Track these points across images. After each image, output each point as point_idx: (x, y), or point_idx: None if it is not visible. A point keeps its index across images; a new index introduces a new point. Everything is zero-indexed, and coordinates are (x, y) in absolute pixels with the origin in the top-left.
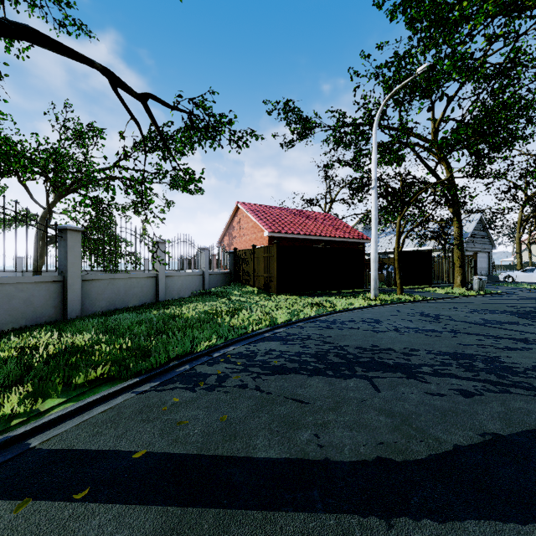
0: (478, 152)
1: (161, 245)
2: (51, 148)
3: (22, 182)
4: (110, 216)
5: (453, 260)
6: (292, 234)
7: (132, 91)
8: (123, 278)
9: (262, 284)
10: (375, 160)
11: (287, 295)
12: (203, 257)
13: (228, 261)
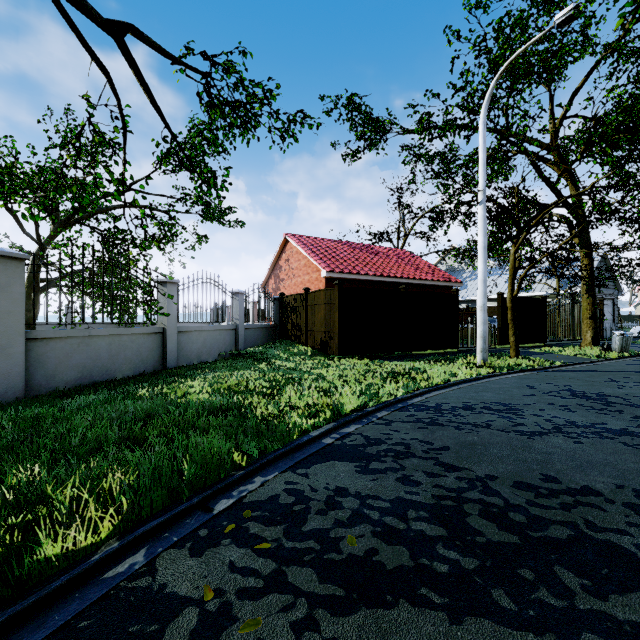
0: (613, 162)
1: (170, 287)
2: (38, 161)
3: (9, 210)
4: (126, 254)
5: (573, 309)
6: (358, 274)
7: (92, 11)
8: (106, 335)
9: (318, 342)
10: (484, 162)
11: (354, 358)
12: (235, 305)
13: (272, 311)
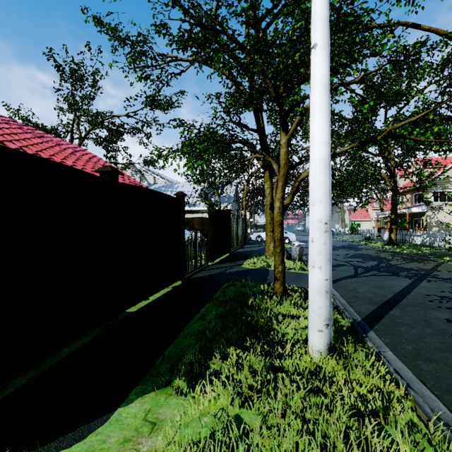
0: (272, 109)
1: None
2: None
3: None
4: None
5: (237, 222)
6: None
7: None
8: None
9: None
10: None
11: None
12: None
13: None
